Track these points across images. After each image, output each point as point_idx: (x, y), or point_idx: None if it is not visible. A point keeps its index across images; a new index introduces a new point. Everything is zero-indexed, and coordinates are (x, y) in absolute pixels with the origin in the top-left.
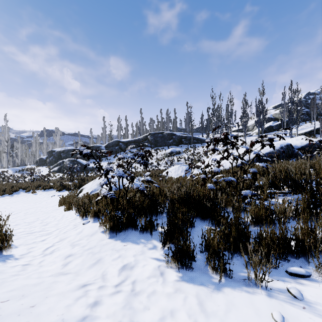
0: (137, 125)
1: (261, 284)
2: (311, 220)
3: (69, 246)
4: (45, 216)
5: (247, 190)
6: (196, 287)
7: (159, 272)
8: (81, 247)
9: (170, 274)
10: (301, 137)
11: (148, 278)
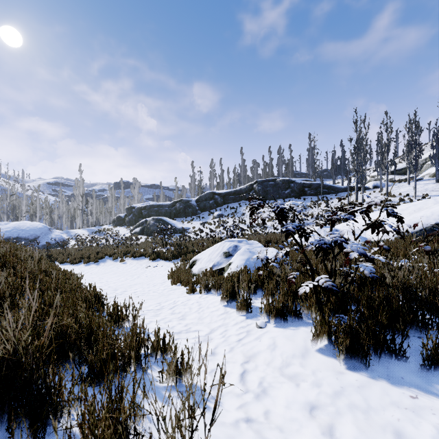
0: (235, 170)
1: None
2: None
3: (281, 378)
4: (166, 300)
5: None
6: None
7: None
8: (315, 387)
9: None
10: None
11: None
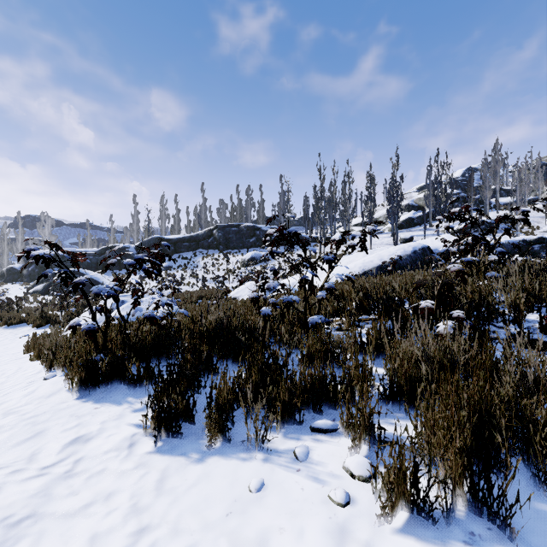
0: (196, 210)
1: (267, 446)
2: (385, 355)
3: None
4: None
5: (319, 316)
6: (173, 458)
7: (128, 443)
8: (18, 416)
9: (145, 444)
10: (445, 236)
11: (104, 453)
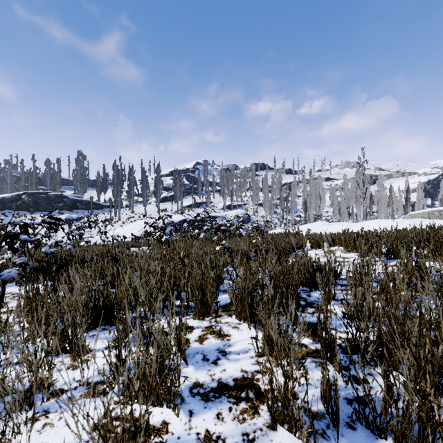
0: None
1: None
2: None
3: None
4: None
5: None
6: None
7: None
8: None
9: None
10: (178, 215)
11: None
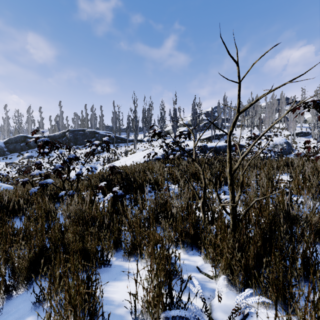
0: (56, 119)
1: None
2: None
3: None
4: None
5: (70, 191)
6: None
7: None
8: None
9: None
10: (192, 141)
11: None
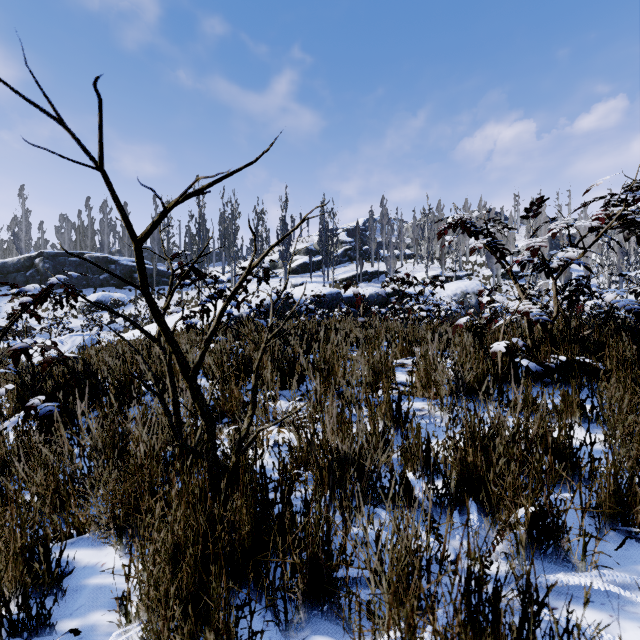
0: (13, 226)
1: None
2: None
3: None
4: None
5: None
6: None
7: None
8: None
9: None
10: (313, 285)
11: None
